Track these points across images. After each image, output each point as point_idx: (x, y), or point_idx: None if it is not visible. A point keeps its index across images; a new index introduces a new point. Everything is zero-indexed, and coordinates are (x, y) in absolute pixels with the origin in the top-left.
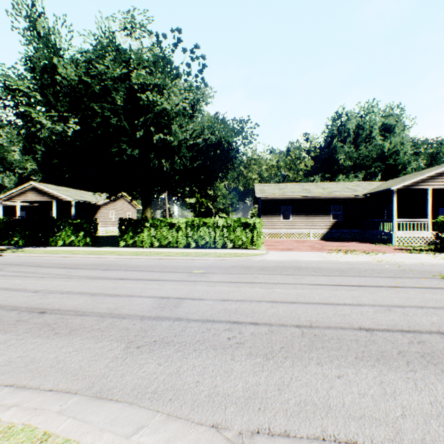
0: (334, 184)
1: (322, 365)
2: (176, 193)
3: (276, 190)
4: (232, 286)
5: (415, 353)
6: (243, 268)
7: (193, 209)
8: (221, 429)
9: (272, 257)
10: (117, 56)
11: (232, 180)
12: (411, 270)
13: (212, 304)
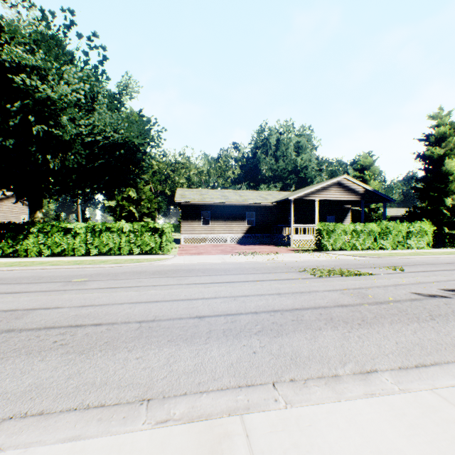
0: (251, 193)
1: (131, 351)
2: (75, 194)
3: (197, 195)
4: (106, 291)
5: (221, 330)
6: (135, 274)
7: (114, 212)
8: None
9: (175, 261)
10: None
11: (159, 182)
12: (284, 266)
13: (67, 311)
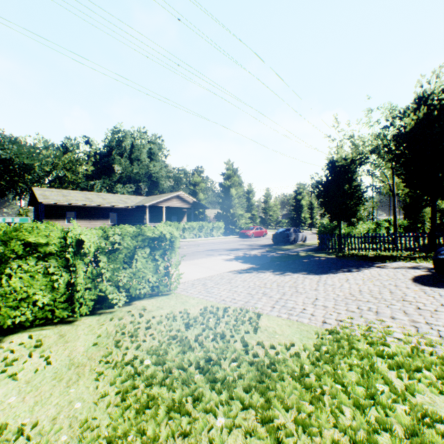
0: (113, 196)
1: None
2: None
3: (61, 197)
4: None
5: None
6: None
7: None
8: None
9: None
10: None
11: None
12: None
13: None
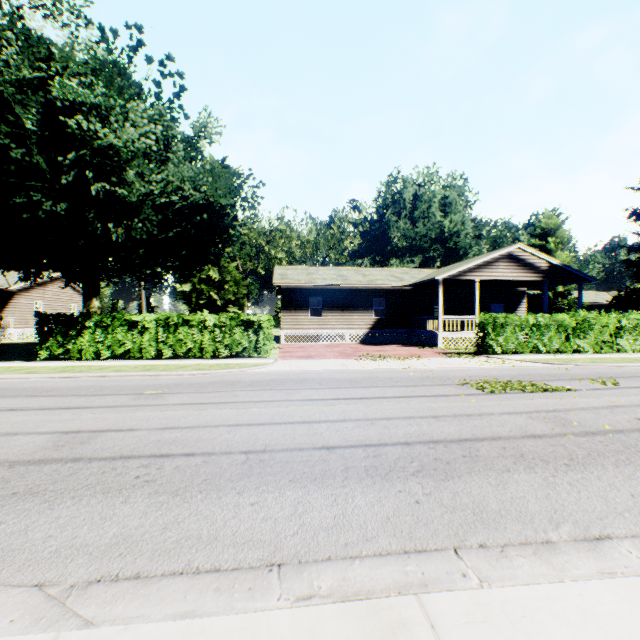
0: (379, 271)
1: (242, 494)
2: (142, 275)
3: (303, 275)
4: (192, 409)
5: (361, 467)
6: (226, 384)
7: (188, 300)
8: (48, 586)
9: (278, 368)
10: (24, 48)
11: (248, 258)
12: (434, 376)
13: (145, 435)
